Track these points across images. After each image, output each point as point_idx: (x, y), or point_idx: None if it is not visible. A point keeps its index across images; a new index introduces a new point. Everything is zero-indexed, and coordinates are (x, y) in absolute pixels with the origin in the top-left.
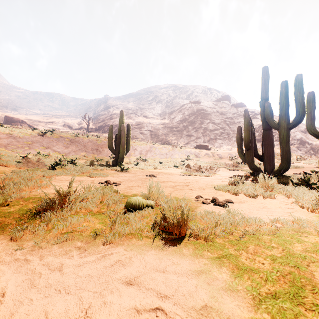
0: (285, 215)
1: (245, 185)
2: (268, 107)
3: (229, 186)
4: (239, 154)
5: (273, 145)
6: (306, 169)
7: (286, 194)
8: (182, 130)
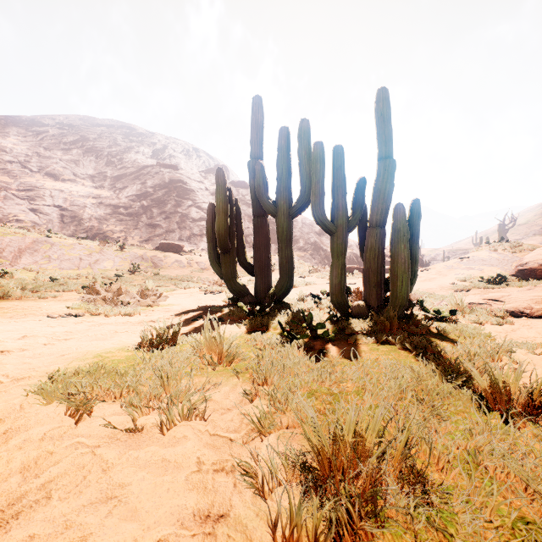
0: None
1: (166, 351)
2: (260, 173)
3: (132, 355)
4: (210, 262)
5: (269, 245)
6: (318, 287)
7: (254, 378)
8: (138, 214)
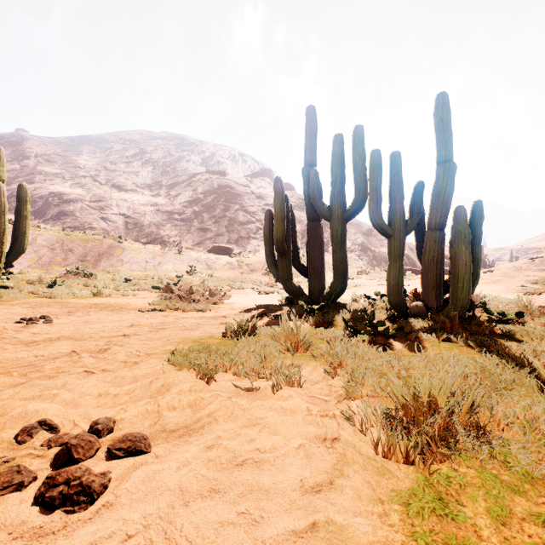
0: (302, 525)
1: (253, 339)
2: (315, 179)
3: (222, 342)
4: (268, 264)
5: (323, 248)
6: (368, 289)
7: (331, 361)
8: (191, 219)
